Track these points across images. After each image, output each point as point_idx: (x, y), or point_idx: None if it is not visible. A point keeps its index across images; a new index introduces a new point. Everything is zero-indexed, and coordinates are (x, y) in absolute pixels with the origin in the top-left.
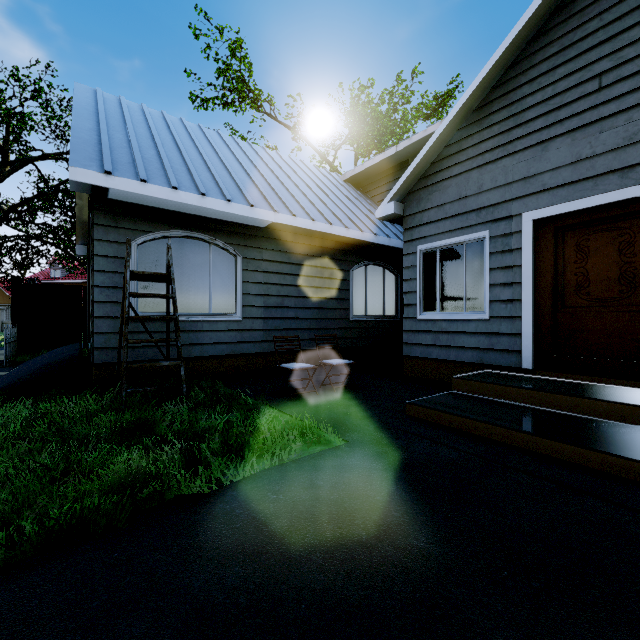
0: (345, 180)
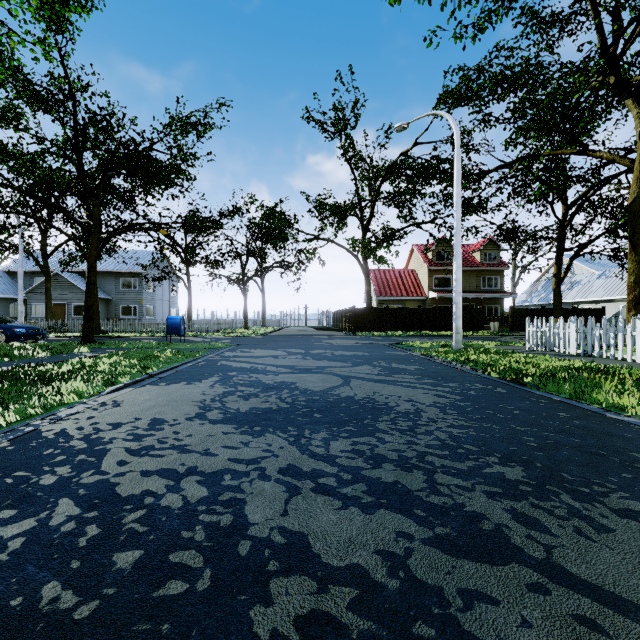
0: (2, 270)
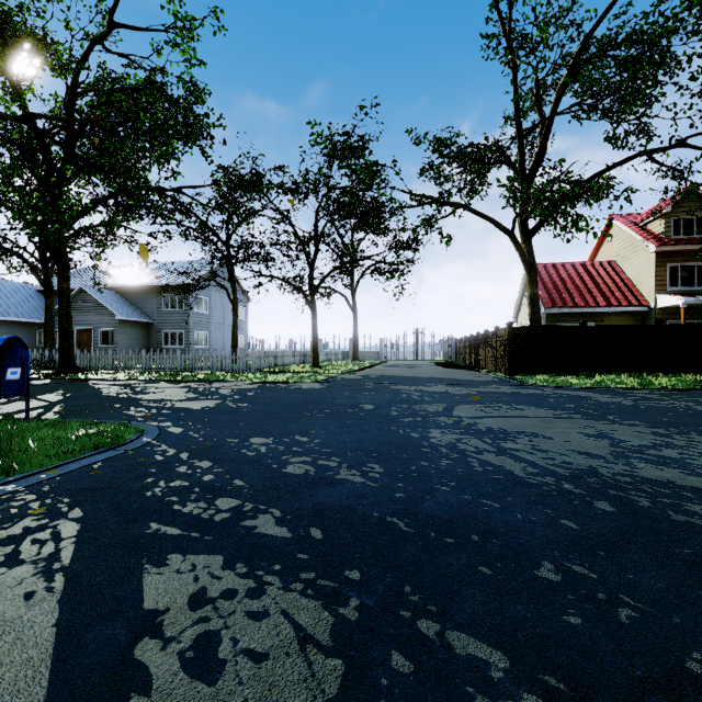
0: (37, 290)
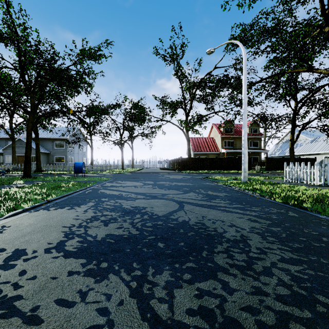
0: None
